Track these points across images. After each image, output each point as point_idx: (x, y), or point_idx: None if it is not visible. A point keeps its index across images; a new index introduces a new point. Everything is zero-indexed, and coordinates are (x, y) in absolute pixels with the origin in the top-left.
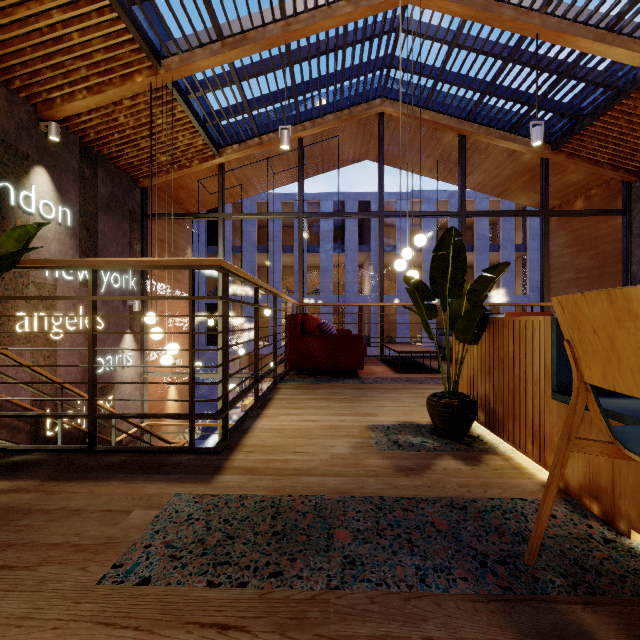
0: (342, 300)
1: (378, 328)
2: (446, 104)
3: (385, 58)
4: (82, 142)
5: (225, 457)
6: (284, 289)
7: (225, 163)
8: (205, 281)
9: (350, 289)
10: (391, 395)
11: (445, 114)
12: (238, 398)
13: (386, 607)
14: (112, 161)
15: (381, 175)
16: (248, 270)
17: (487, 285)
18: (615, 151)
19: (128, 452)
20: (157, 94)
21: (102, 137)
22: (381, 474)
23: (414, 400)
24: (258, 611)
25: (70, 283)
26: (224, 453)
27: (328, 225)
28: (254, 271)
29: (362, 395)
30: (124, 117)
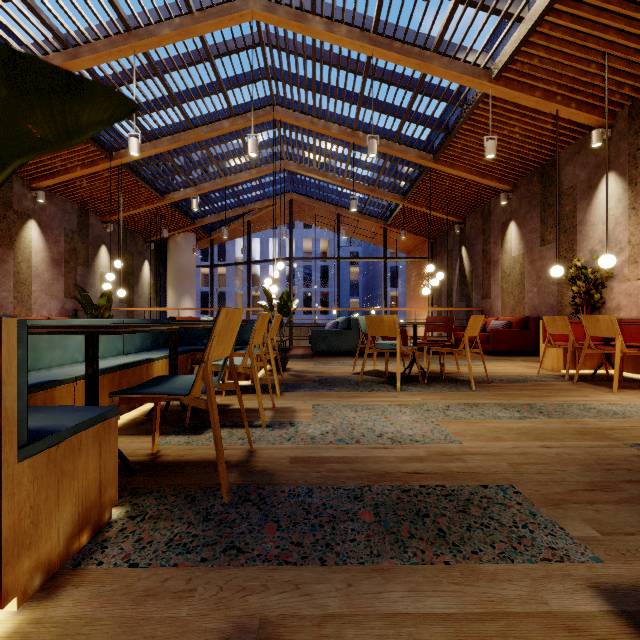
0: None
1: None
2: None
3: None
4: None
5: None
6: None
7: None
8: None
9: None
10: None
11: None
12: None
13: (336, 480)
14: None
15: None
16: None
17: None
18: None
19: None
20: None
21: None
22: (312, 624)
23: None
24: (404, 477)
25: None
26: None
27: None
28: None
29: None
30: None
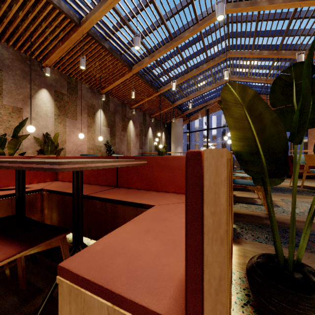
0: None
1: None
2: None
3: None
4: None
5: None
6: None
7: None
8: None
9: None
10: None
11: None
12: None
13: None
14: None
15: None
16: None
17: None
18: None
19: None
20: None
21: None
22: None
23: None
24: None
25: None
26: None
27: None
28: None
29: None
30: None
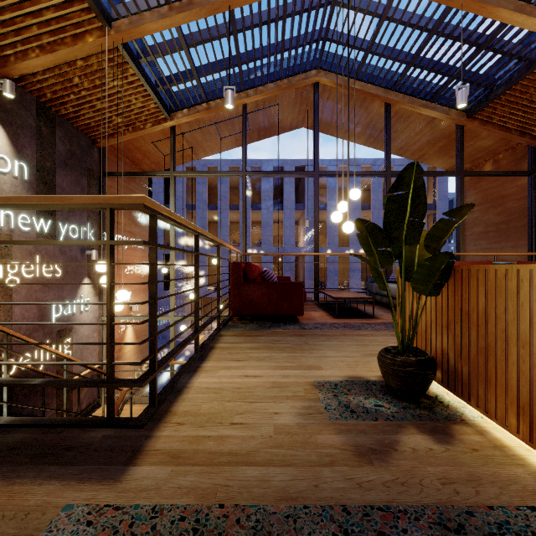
0: (281, 251)
1: (314, 275)
2: (374, 75)
3: (321, 30)
4: (39, 102)
5: (148, 433)
6: (231, 241)
7: (176, 127)
8: (163, 234)
9: (287, 241)
10: (332, 343)
11: (373, 84)
12: (171, 355)
13: None
14: (70, 121)
15: (316, 138)
16: (200, 225)
17: (447, 230)
18: (523, 118)
19: (32, 427)
20: (109, 56)
21: (59, 98)
22: (338, 461)
23: (356, 349)
24: None
25: (27, 233)
26: (148, 426)
27: (269, 187)
28: (205, 226)
29: (304, 343)
30: (78, 78)
